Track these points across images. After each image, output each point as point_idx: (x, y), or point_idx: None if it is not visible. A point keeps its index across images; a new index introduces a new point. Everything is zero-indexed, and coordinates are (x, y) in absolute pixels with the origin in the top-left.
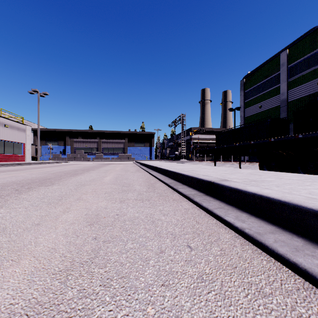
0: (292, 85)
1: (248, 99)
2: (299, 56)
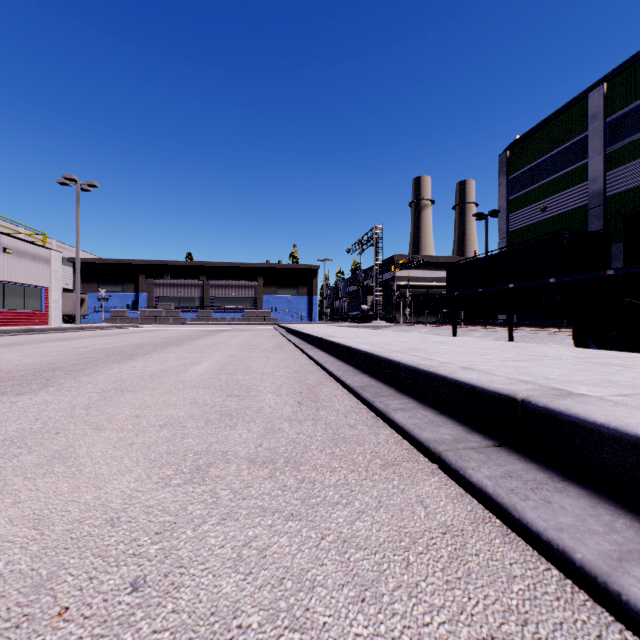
0: (617, 161)
1: (516, 193)
2: (631, 97)
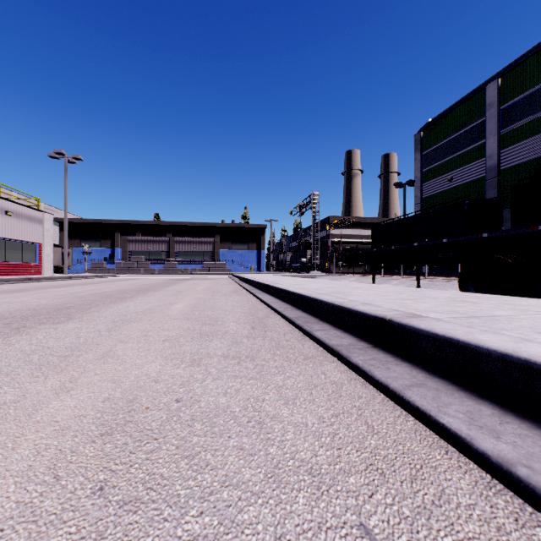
0: (508, 141)
1: (428, 166)
2: (520, 89)
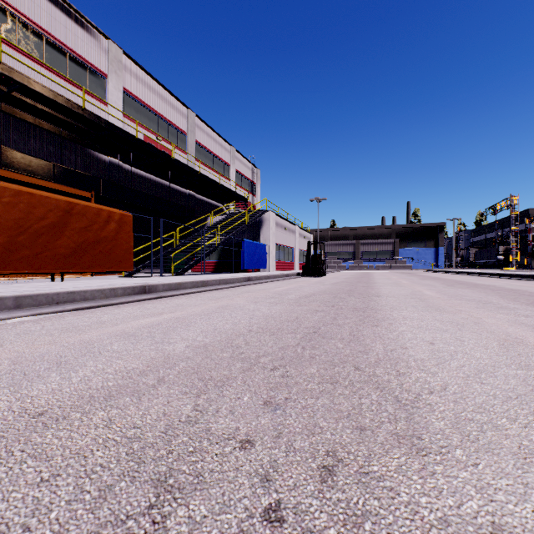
0: None
1: None
2: None
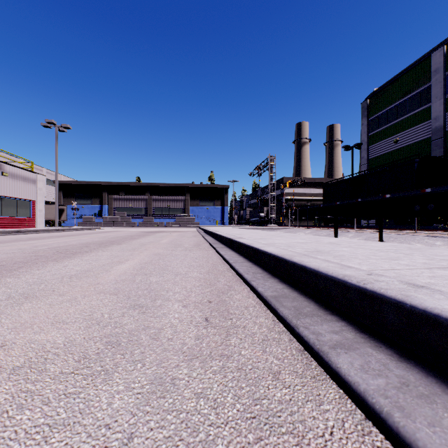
0: None
1: (374, 130)
2: None
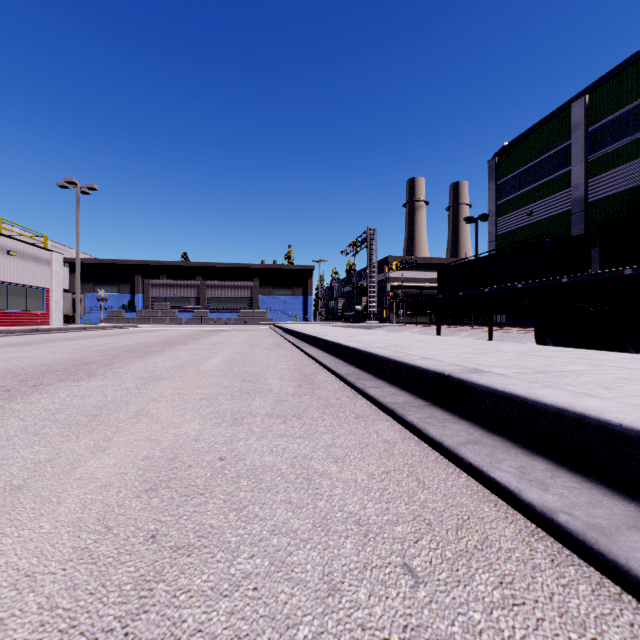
0: (597, 169)
1: (504, 197)
2: (610, 109)
